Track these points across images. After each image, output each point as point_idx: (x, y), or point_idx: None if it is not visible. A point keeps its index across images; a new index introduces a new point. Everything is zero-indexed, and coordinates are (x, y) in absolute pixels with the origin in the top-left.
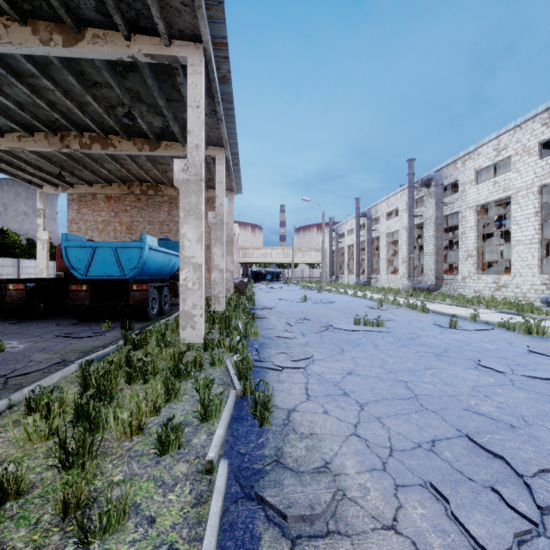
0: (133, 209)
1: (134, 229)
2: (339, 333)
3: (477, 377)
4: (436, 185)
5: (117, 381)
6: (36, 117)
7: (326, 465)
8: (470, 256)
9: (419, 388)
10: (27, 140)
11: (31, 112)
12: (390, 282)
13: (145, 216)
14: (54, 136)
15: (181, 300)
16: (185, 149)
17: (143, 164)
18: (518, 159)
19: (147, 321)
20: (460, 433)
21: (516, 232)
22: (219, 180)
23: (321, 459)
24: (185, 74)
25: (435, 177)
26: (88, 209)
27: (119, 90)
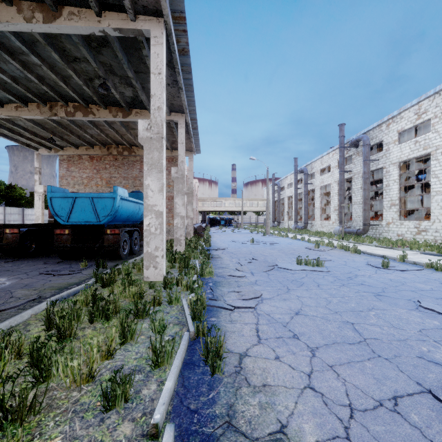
0: (111, 167)
1: (112, 183)
2: (283, 272)
3: (421, 319)
4: (364, 145)
5: (78, 321)
6: (29, 90)
7: (282, 429)
8: (393, 205)
9: (367, 331)
10: (23, 110)
11: (24, 85)
12: (323, 227)
13: (121, 173)
14: (44, 106)
15: (145, 243)
16: None
17: (118, 129)
18: (437, 121)
19: (119, 260)
20: (421, 388)
21: (435, 184)
22: (180, 141)
23: (276, 420)
24: (149, 47)
25: (362, 138)
26: (75, 167)
27: (95, 64)
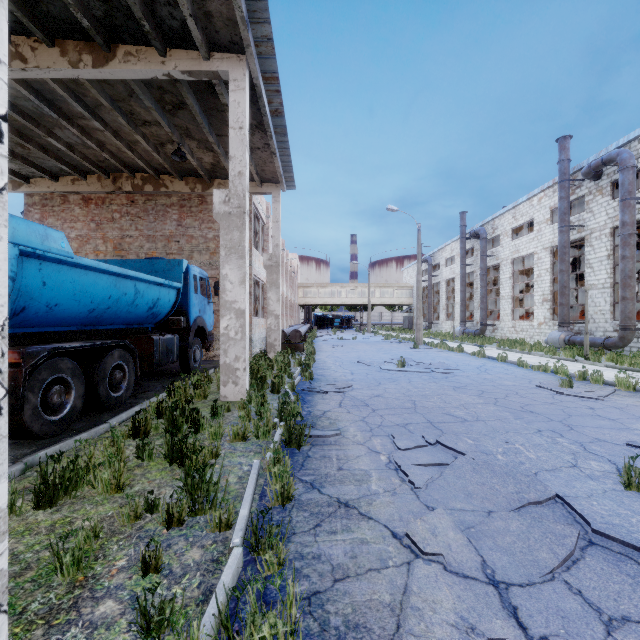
0: (124, 217)
1: (125, 248)
2: None
3: None
4: (623, 168)
5: None
6: None
7: None
8: None
9: None
10: None
11: None
12: (519, 331)
13: (142, 229)
14: None
15: None
16: (165, 61)
17: (117, 127)
18: None
19: (32, 442)
20: None
21: None
22: (236, 124)
23: None
24: None
25: (619, 155)
26: (55, 218)
27: None
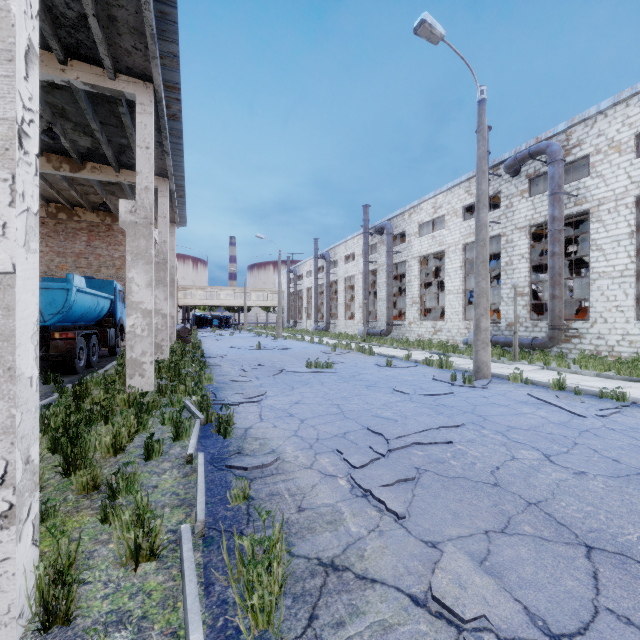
0: None
1: None
2: (291, 376)
3: (389, 398)
4: (388, 234)
5: None
6: None
7: (273, 451)
8: (415, 303)
9: (347, 407)
10: None
11: None
12: (348, 327)
13: (53, 246)
14: None
15: (128, 347)
16: (118, 175)
17: (54, 182)
18: (449, 218)
19: (73, 375)
20: (363, 427)
21: (448, 283)
22: (162, 215)
23: (270, 448)
24: (128, 104)
25: (386, 226)
26: None
27: (40, 105)
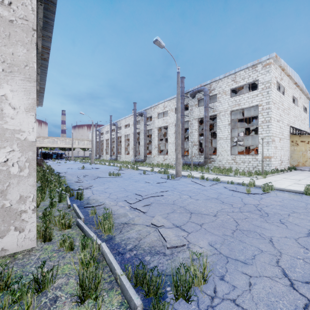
0: None
1: None
2: (102, 179)
3: (144, 185)
4: (144, 116)
5: None
6: None
7: (101, 202)
8: (156, 147)
9: (127, 188)
10: None
11: None
12: (126, 158)
13: None
14: None
15: None
16: None
17: None
18: (170, 112)
19: None
20: (134, 194)
21: (169, 139)
22: None
23: (100, 202)
24: None
25: (144, 113)
26: None
27: None
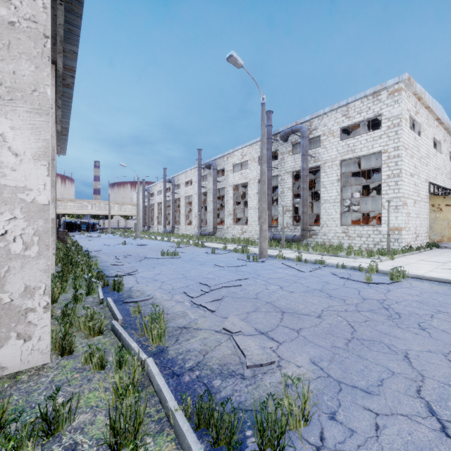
0: None
1: None
2: (152, 261)
3: (212, 269)
4: (213, 169)
5: None
6: None
7: (149, 295)
8: (230, 214)
9: (188, 275)
10: None
11: None
12: (187, 230)
13: None
14: None
15: None
16: None
17: None
18: (250, 163)
19: None
20: (197, 283)
21: (250, 202)
22: None
23: (147, 294)
24: None
25: (213, 164)
26: None
27: None
